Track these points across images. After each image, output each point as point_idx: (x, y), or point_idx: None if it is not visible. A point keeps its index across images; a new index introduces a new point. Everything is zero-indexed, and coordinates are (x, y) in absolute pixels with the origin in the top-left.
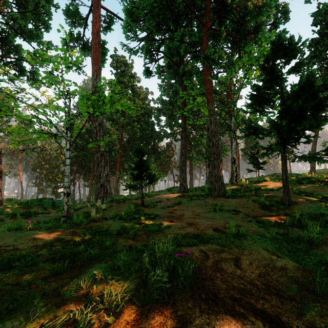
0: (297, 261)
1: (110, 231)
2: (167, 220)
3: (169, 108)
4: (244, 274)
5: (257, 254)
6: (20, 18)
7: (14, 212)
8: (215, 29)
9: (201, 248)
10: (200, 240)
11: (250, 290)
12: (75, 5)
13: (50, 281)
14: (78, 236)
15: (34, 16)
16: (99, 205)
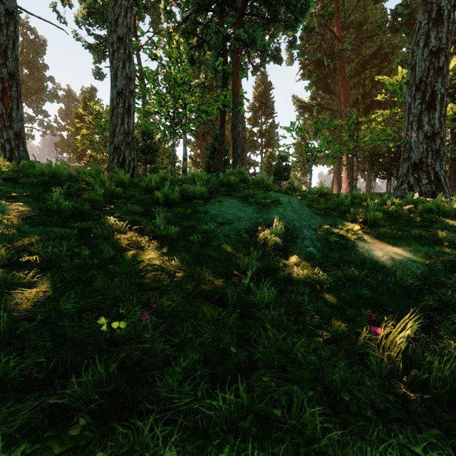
0: None
1: None
2: None
3: None
4: None
5: None
6: None
7: None
8: None
9: None
10: None
11: None
12: None
13: None
14: None
15: None
16: None
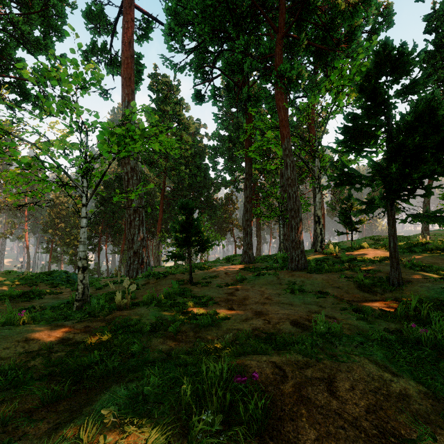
0: (423, 382)
1: (141, 326)
2: (225, 306)
3: (228, 147)
4: (343, 409)
5: (361, 371)
6: (22, 21)
7: (10, 292)
8: (292, 37)
9: (274, 361)
10: (272, 343)
11: (355, 440)
12: (99, 5)
13: (37, 418)
14: (93, 334)
15: (42, 19)
16: (126, 285)
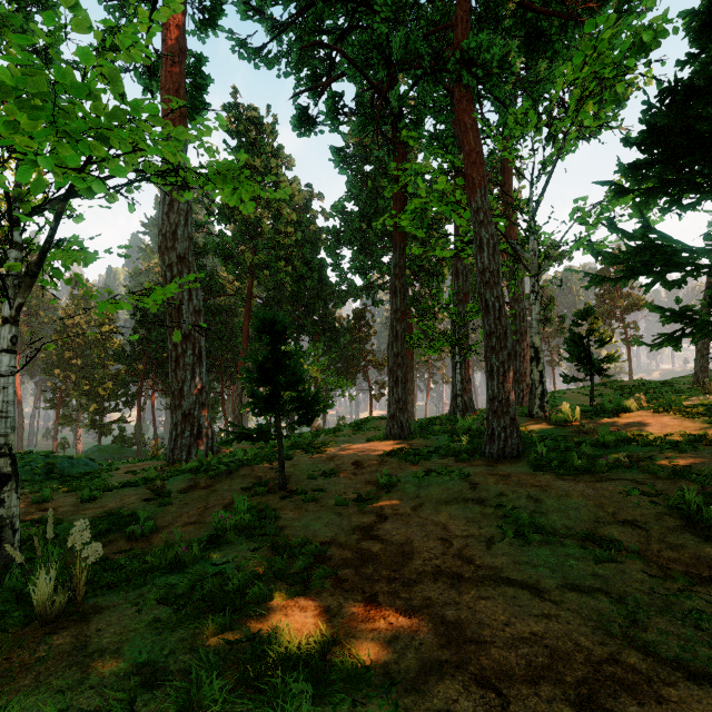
0: None
1: None
2: (356, 590)
3: (360, 229)
4: None
5: None
6: None
7: None
8: None
9: None
10: None
11: None
12: None
13: None
14: None
15: None
16: (78, 542)
